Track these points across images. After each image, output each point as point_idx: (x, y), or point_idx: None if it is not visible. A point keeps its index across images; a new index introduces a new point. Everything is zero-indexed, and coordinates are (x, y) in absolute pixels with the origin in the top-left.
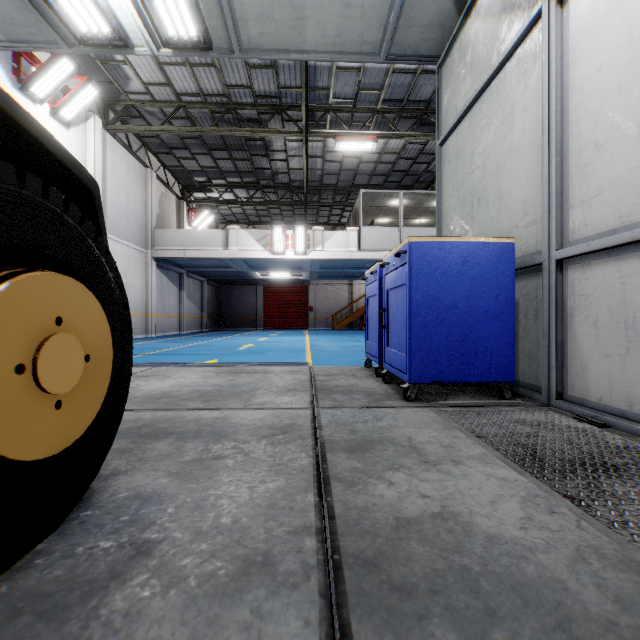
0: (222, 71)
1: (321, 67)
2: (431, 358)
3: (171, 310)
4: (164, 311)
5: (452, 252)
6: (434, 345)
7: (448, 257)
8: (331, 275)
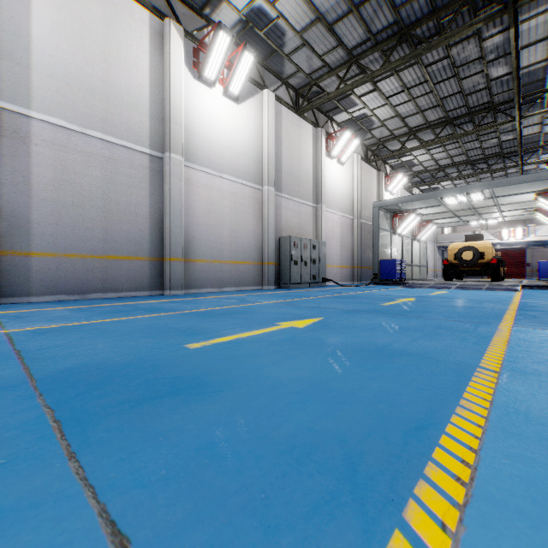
0: (480, 180)
1: (529, 170)
2: (541, 275)
3: (439, 268)
4: (437, 268)
5: (545, 262)
6: (542, 274)
7: (544, 263)
8: (543, 244)
